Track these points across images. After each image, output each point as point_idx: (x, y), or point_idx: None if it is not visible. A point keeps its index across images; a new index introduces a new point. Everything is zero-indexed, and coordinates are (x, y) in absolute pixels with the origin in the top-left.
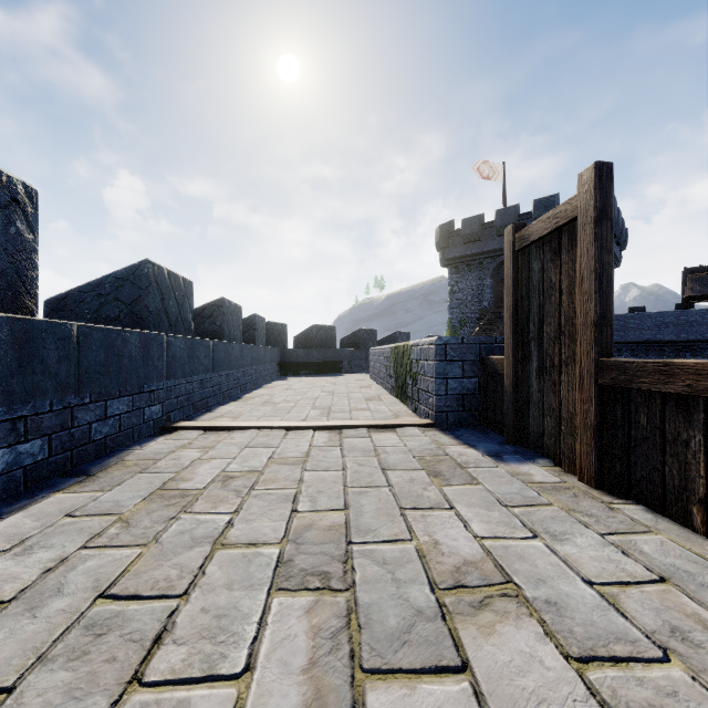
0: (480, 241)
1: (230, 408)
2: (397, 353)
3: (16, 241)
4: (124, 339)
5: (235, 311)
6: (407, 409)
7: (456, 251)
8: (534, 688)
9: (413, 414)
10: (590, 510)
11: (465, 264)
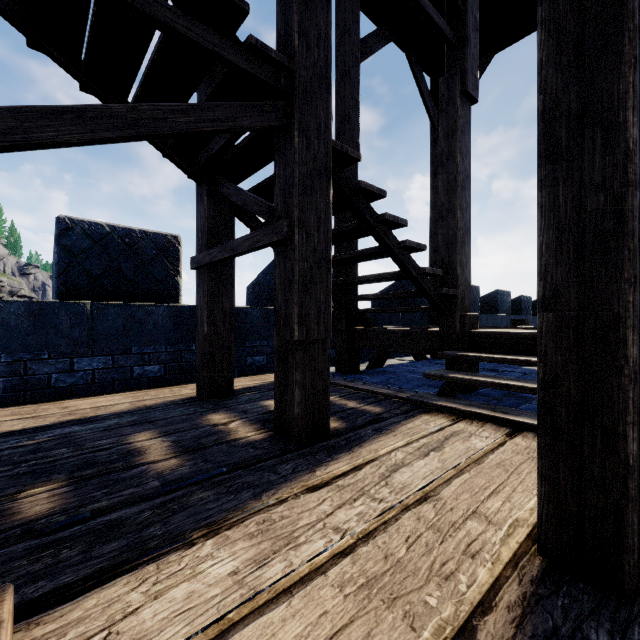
0: None
1: None
2: None
3: (509, 302)
4: (522, 317)
5: None
6: None
7: None
8: None
9: None
10: None
11: None
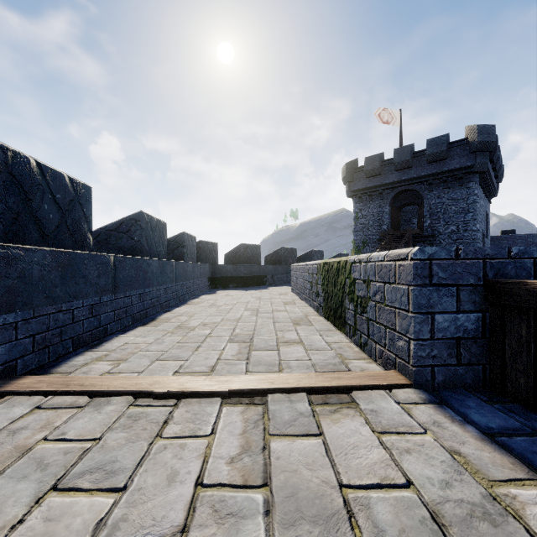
0: (380, 175)
1: (132, 337)
2: (328, 270)
3: None
4: None
5: (157, 227)
6: (347, 341)
7: (360, 184)
8: None
9: (359, 350)
10: None
11: (367, 195)
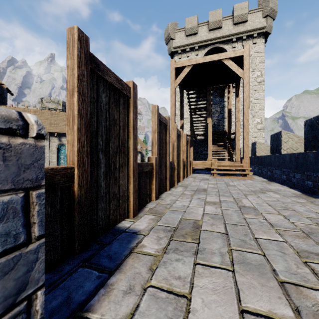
0: None
1: None
2: None
3: None
4: None
5: None
6: None
7: None
8: (212, 200)
9: None
10: (157, 211)
11: None
